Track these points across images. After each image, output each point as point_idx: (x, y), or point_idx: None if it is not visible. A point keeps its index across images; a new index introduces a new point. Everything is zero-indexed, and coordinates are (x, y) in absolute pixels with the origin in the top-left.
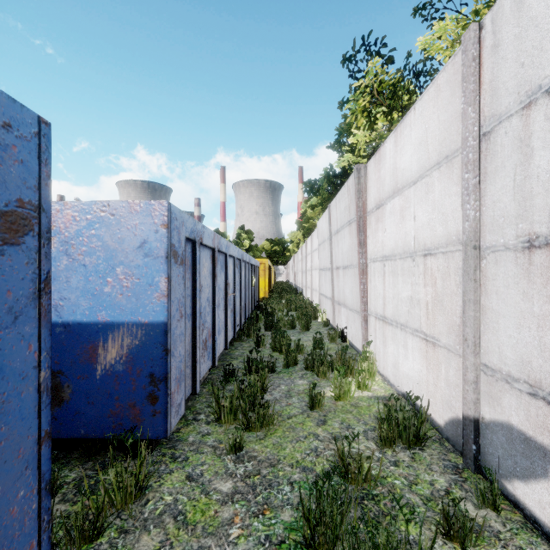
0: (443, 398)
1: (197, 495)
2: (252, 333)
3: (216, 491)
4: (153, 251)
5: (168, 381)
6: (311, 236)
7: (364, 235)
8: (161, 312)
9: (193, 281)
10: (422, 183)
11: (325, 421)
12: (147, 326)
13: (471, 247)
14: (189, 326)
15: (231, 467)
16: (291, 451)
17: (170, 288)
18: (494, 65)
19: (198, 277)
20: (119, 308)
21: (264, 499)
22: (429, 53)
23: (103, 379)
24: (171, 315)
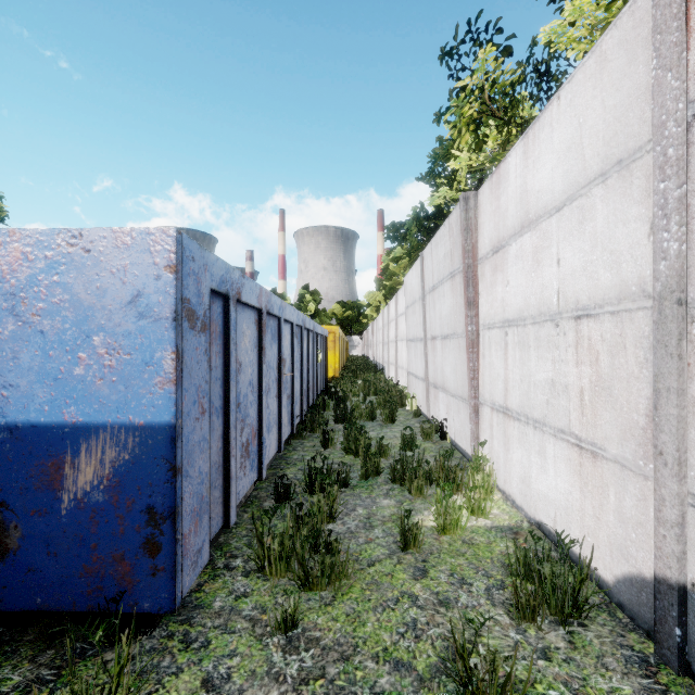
0: (613, 540)
1: None
2: (317, 428)
3: None
4: (152, 309)
5: (176, 520)
6: (396, 297)
7: (474, 292)
8: (166, 407)
9: (226, 357)
10: (572, 208)
11: (425, 571)
12: (143, 430)
13: (672, 302)
14: (218, 426)
15: (278, 662)
16: (375, 629)
17: (181, 368)
18: None
19: (233, 350)
20: (97, 400)
21: None
22: (557, 47)
23: (72, 515)
24: (183, 412)
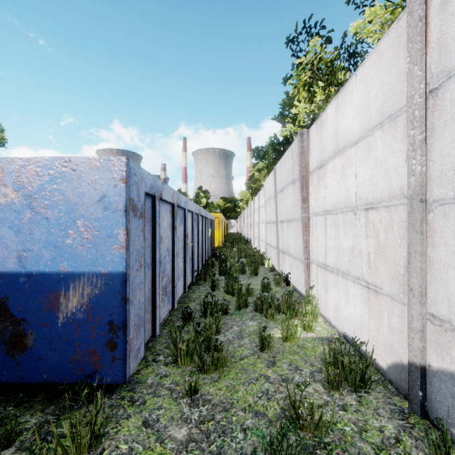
0: (386, 342)
1: (152, 443)
2: (208, 278)
3: (171, 439)
4: (112, 204)
5: (126, 329)
6: (258, 195)
7: (307, 192)
8: (120, 263)
9: (153, 233)
10: (364, 143)
11: (274, 362)
12: (106, 276)
13: (417, 201)
14: (149, 275)
15: (186, 412)
16: (244, 394)
17: (129, 240)
18: (443, 22)
19: (157, 229)
20: (79, 258)
21: (218, 448)
22: (360, 36)
23: (65, 326)
24: (130, 266)
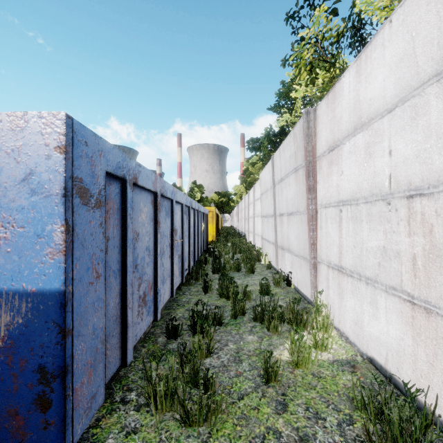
0: None
1: None
2: (200, 277)
3: None
4: (43, 186)
5: (65, 378)
6: (253, 187)
7: (314, 181)
8: (56, 276)
9: (123, 229)
10: (404, 107)
11: (285, 405)
12: (34, 296)
13: None
14: (116, 285)
15: None
16: None
17: (72, 240)
18: None
19: (129, 223)
20: None
21: None
22: (366, 14)
23: None
24: (74, 279)
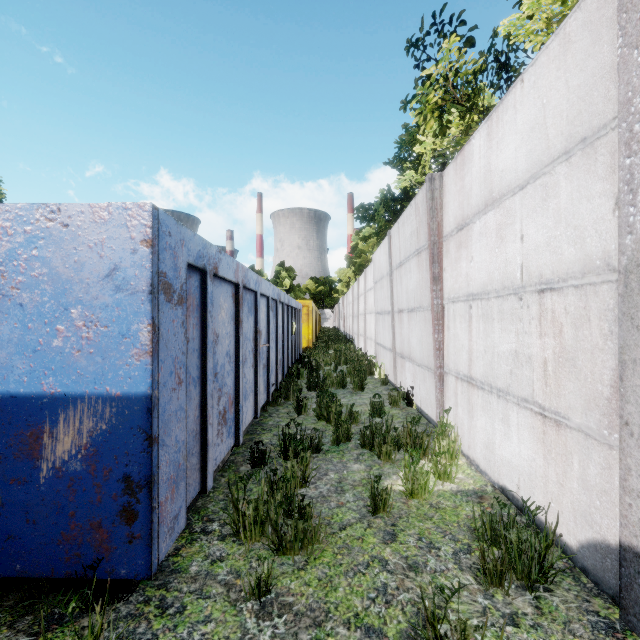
0: (577, 506)
1: None
2: (291, 395)
3: None
4: (129, 282)
5: (152, 488)
6: (365, 273)
7: (440, 267)
8: (142, 378)
9: (203, 329)
10: (536, 186)
11: (394, 535)
12: (119, 400)
13: (638, 276)
14: (196, 395)
15: (251, 628)
16: (347, 594)
17: (157, 340)
18: None
19: (210, 323)
20: (75, 372)
21: None
22: (516, 39)
23: (50, 484)
24: (159, 383)
